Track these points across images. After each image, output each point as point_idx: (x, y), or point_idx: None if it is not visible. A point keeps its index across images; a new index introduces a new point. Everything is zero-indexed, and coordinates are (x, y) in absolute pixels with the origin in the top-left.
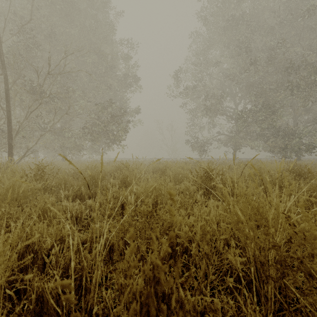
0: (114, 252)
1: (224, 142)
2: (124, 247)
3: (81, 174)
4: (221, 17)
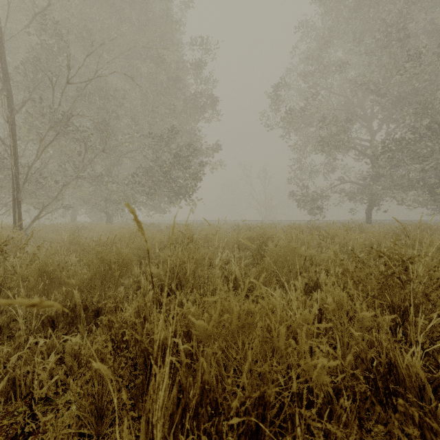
0: None
1: (351, 194)
2: None
3: None
4: None
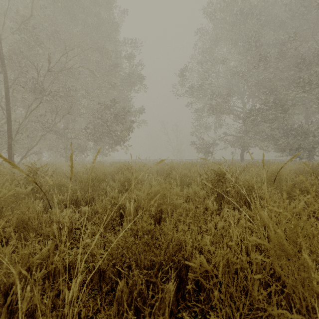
0: (106, 280)
1: (231, 142)
2: (116, 279)
3: (36, 183)
4: (229, 12)
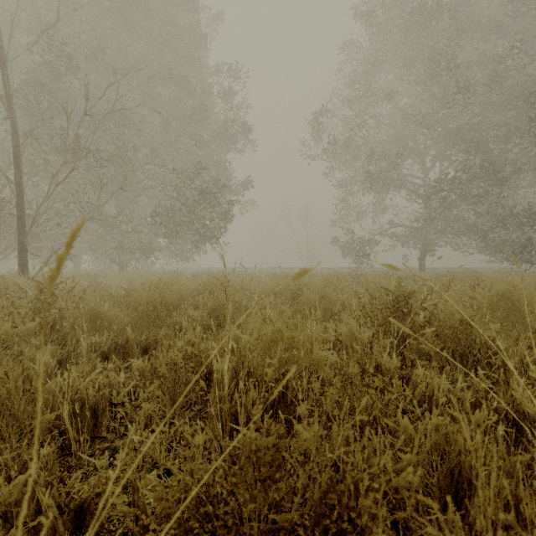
0: None
1: (403, 238)
2: None
3: None
4: (399, 10)
